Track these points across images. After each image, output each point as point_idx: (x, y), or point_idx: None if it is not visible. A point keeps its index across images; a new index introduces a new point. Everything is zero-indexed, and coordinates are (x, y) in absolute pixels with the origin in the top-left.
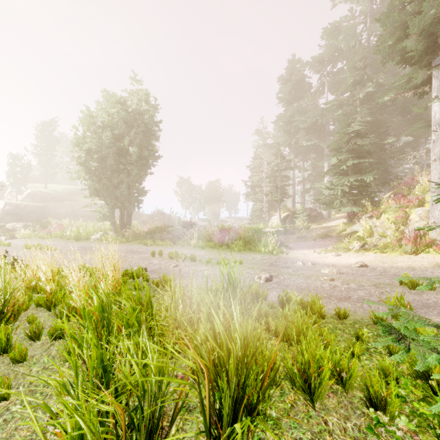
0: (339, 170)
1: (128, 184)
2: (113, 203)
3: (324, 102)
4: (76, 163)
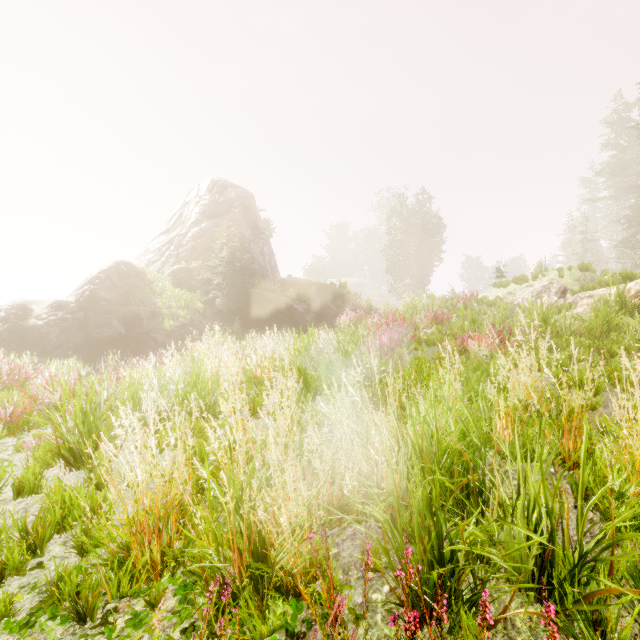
0: (635, 243)
1: (419, 274)
2: (409, 289)
3: (638, 163)
4: (386, 263)
